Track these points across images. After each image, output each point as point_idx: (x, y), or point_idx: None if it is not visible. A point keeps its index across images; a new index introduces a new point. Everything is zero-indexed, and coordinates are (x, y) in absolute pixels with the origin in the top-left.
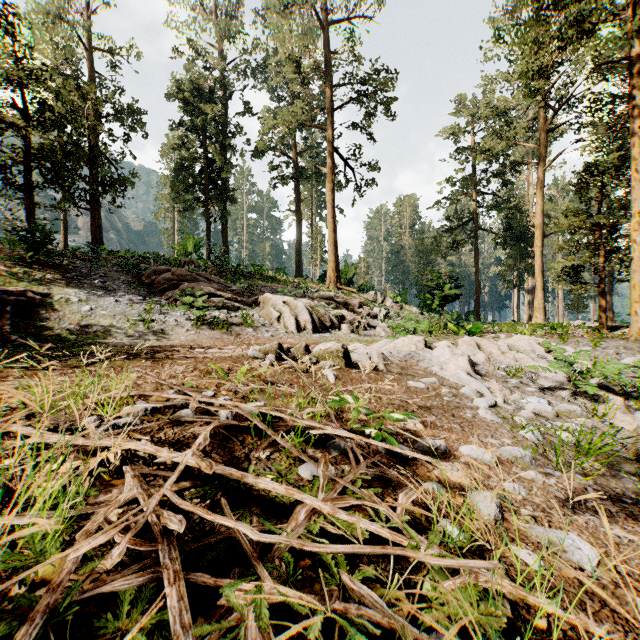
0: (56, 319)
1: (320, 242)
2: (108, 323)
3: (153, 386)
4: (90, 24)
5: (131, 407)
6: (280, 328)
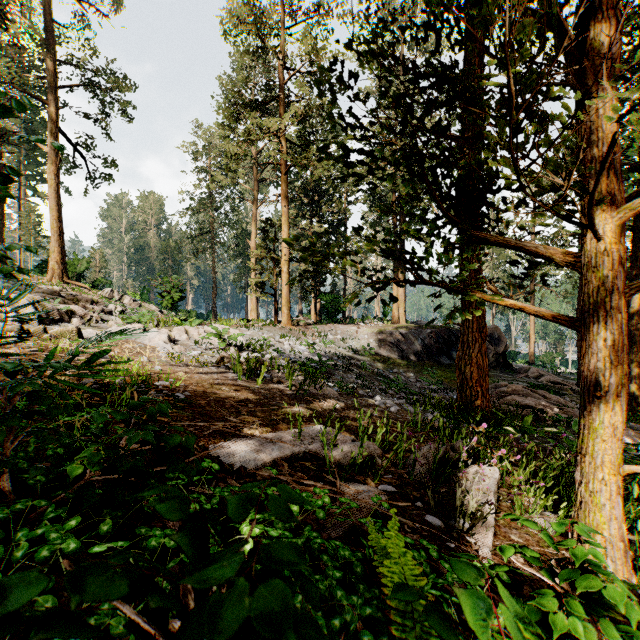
0: None
1: (35, 223)
2: None
3: None
4: None
5: None
6: None
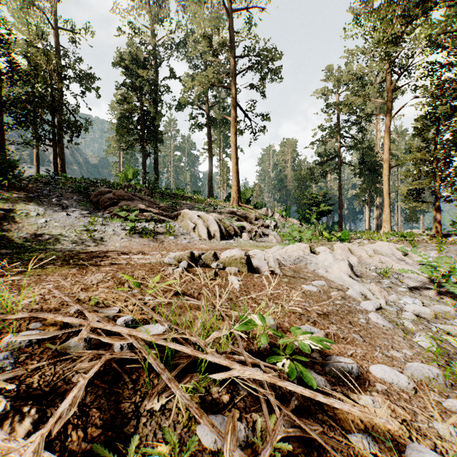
0: (16, 229)
1: (226, 172)
2: (58, 232)
3: (59, 301)
4: (56, 10)
5: (13, 337)
6: (195, 236)
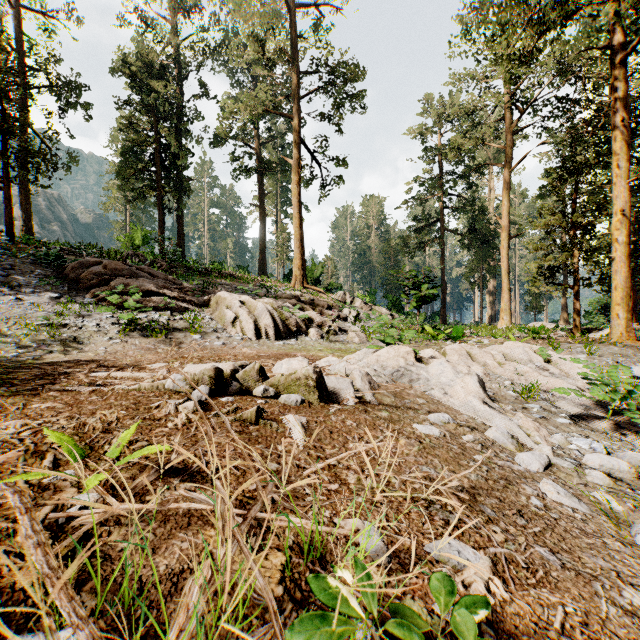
0: None
1: (285, 240)
2: None
3: None
4: None
5: None
6: (235, 334)
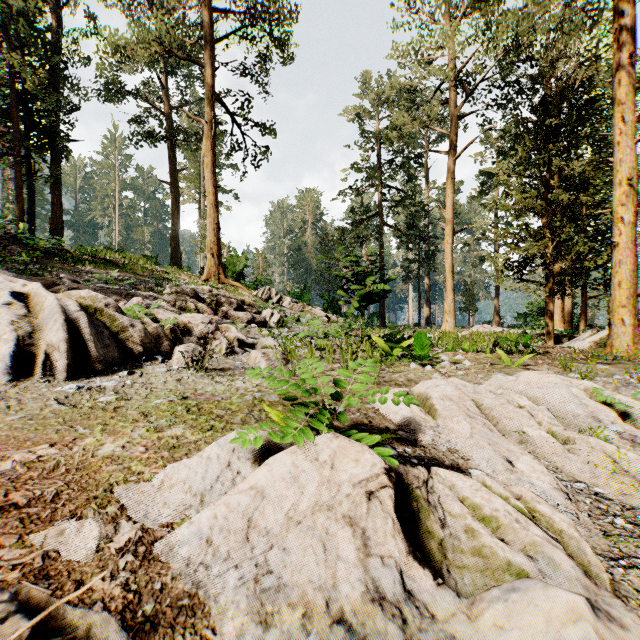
0: None
1: None
2: None
3: None
4: None
5: None
6: None
